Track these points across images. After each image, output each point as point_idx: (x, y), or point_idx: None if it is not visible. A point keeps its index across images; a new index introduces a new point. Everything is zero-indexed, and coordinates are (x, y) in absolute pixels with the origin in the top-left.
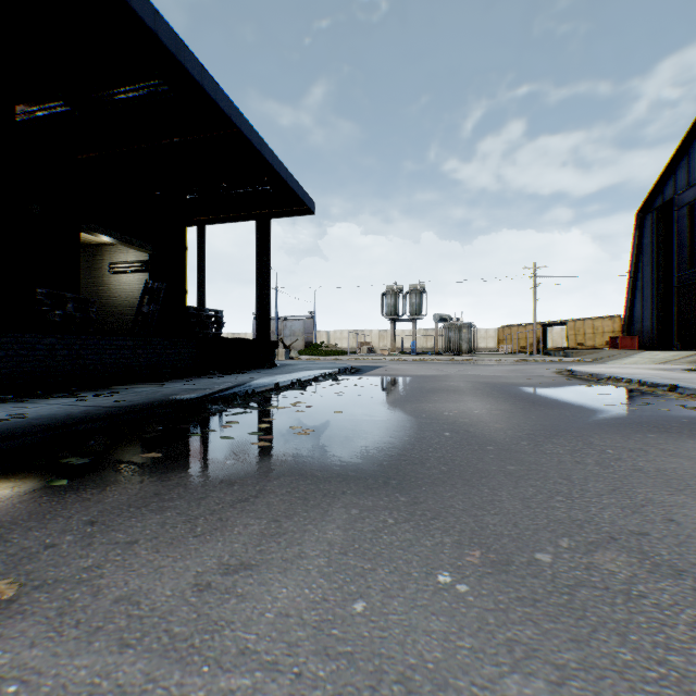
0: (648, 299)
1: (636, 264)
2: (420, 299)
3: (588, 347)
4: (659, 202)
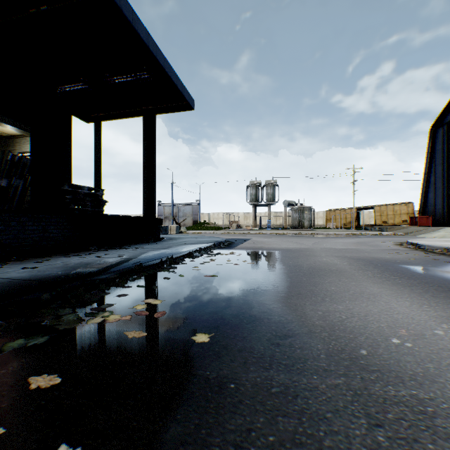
0: (440, 189)
1: (430, 164)
2: (273, 190)
3: (390, 224)
4: (449, 119)
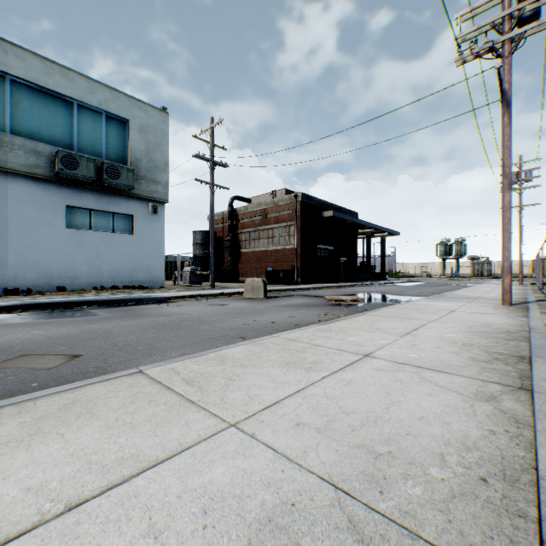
0: None
1: None
2: (459, 247)
3: None
4: None
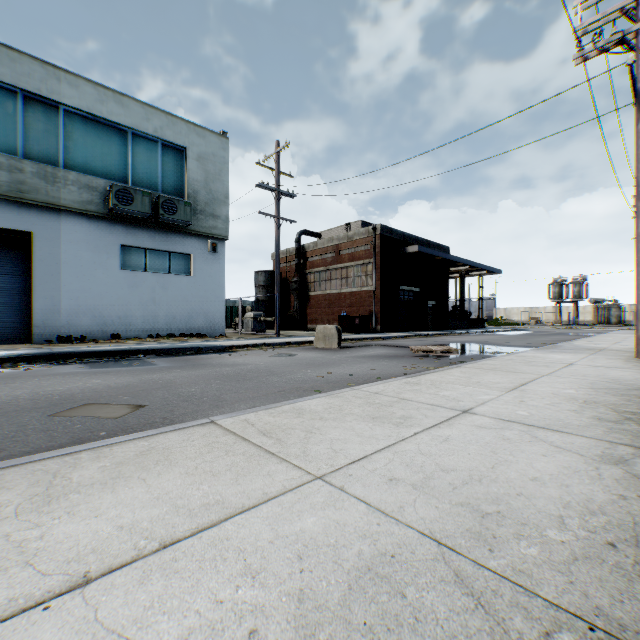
0: None
1: None
2: (579, 288)
3: None
4: None
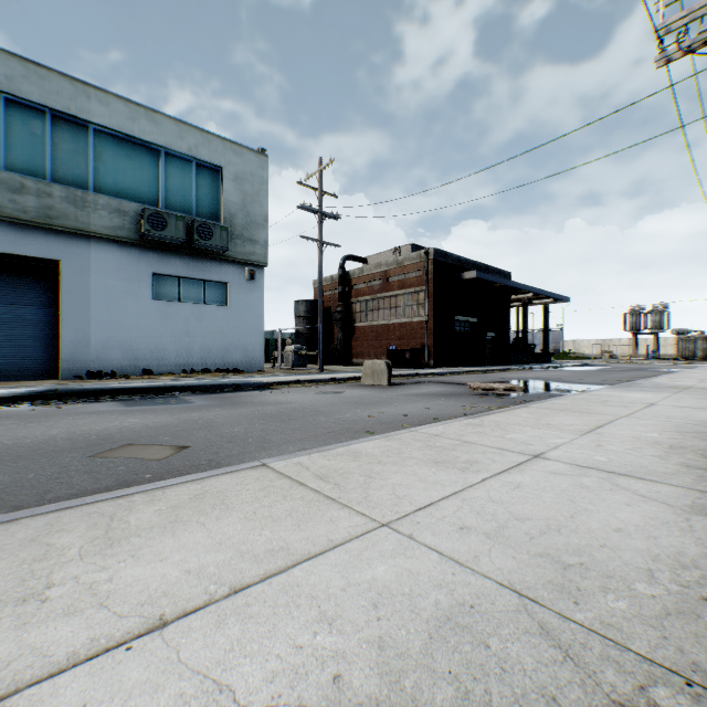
0: None
1: None
2: (659, 317)
3: None
4: None
